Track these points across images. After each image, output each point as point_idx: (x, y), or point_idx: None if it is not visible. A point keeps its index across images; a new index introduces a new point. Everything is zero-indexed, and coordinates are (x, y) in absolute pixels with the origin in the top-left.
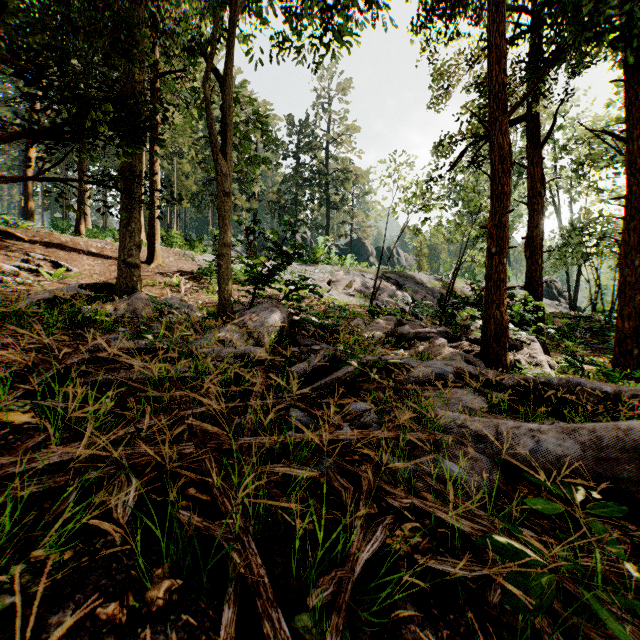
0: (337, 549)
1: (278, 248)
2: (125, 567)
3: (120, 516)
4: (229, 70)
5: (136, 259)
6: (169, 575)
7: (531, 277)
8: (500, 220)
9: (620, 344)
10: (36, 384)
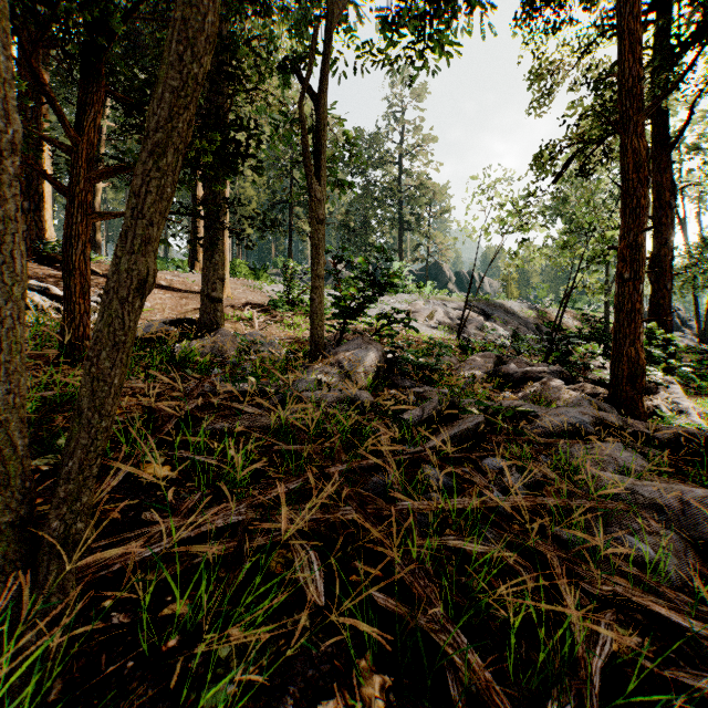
0: (563, 651)
1: (370, 278)
2: (325, 655)
3: (315, 596)
4: (322, 85)
5: (219, 293)
6: (376, 668)
7: (657, 305)
8: (635, 239)
9: None
10: (173, 435)
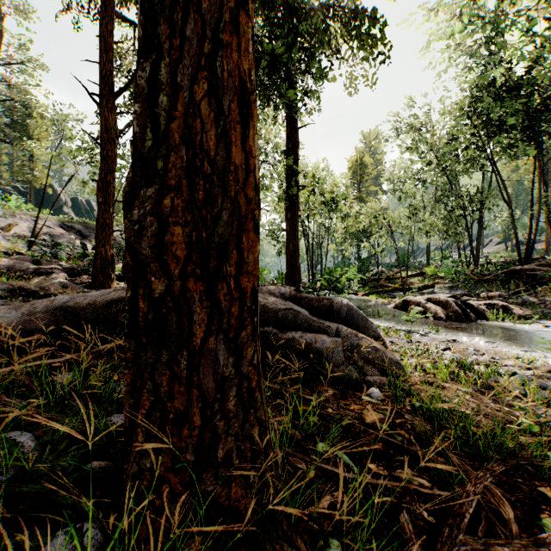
0: None
1: None
2: None
3: None
4: None
5: None
6: None
7: None
8: (106, 177)
9: None
10: None
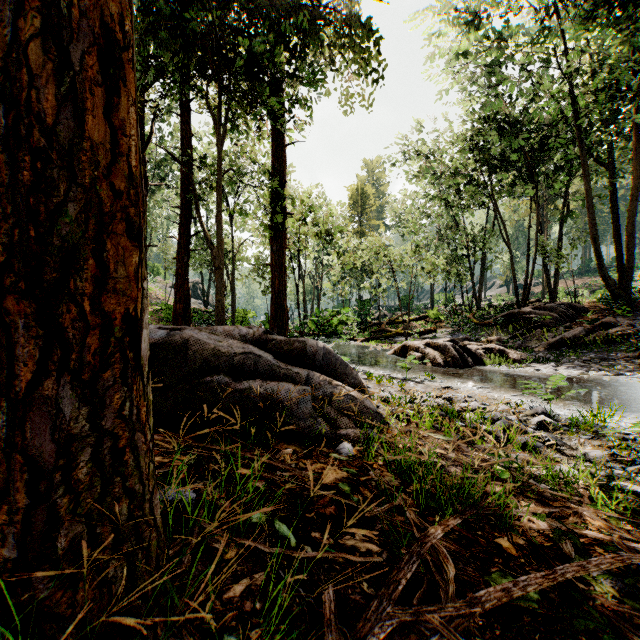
0: None
1: None
2: None
3: None
4: None
5: None
6: None
7: None
8: None
9: (175, 322)
10: None
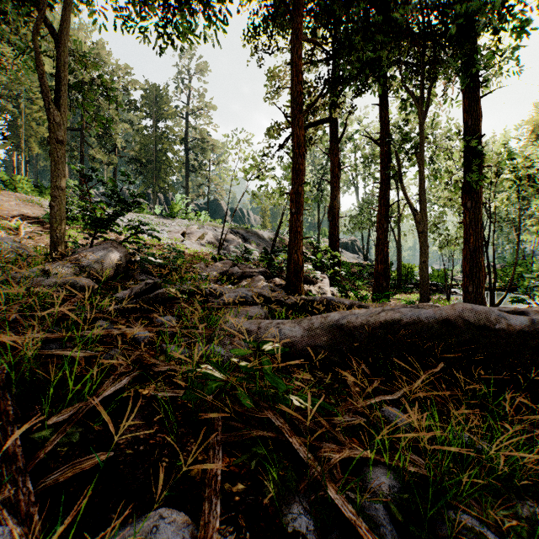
0: (85, 391)
1: (118, 196)
2: None
3: None
4: (62, 28)
5: None
6: None
7: (332, 235)
8: (298, 189)
9: (377, 280)
10: None
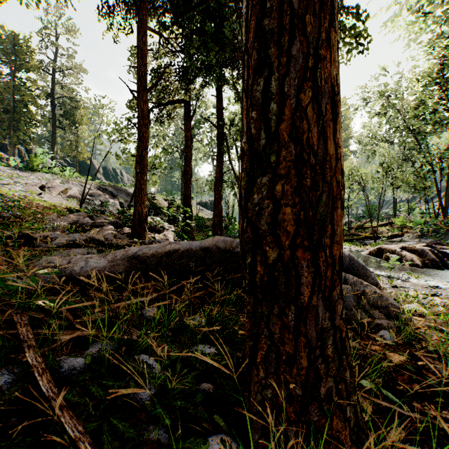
0: None
1: None
2: None
3: None
4: None
5: None
6: None
7: (186, 194)
8: (142, 153)
9: (214, 229)
10: None
